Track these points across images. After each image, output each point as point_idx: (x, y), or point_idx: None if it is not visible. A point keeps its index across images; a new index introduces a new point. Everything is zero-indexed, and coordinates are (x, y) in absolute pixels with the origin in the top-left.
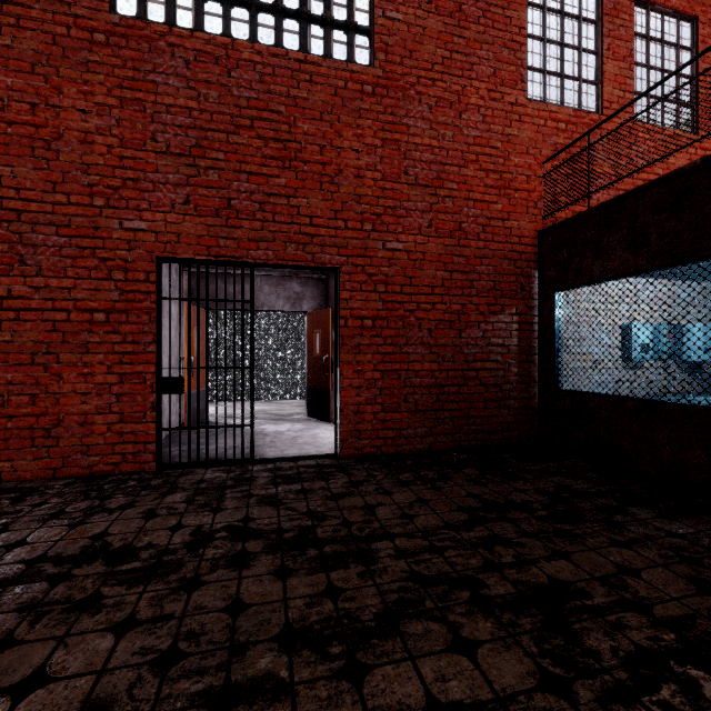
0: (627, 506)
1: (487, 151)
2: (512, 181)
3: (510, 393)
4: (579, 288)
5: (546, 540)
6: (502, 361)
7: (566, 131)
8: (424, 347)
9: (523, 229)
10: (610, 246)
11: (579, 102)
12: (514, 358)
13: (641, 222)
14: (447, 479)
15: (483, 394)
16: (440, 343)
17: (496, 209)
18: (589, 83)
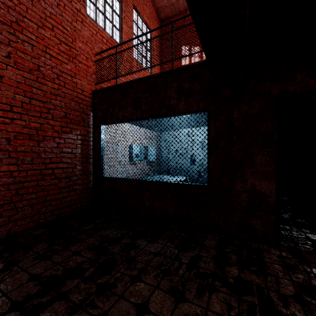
0: (135, 240)
1: (60, 28)
2: (78, 56)
3: (76, 181)
4: (112, 124)
5: (90, 307)
6: (71, 162)
7: (106, 44)
8: (2, 152)
9: (84, 86)
10: (126, 104)
11: (112, 34)
12: (79, 160)
13: (138, 96)
14: (13, 265)
15: (58, 184)
16: (19, 150)
17: (66, 67)
18: (116, 28)
